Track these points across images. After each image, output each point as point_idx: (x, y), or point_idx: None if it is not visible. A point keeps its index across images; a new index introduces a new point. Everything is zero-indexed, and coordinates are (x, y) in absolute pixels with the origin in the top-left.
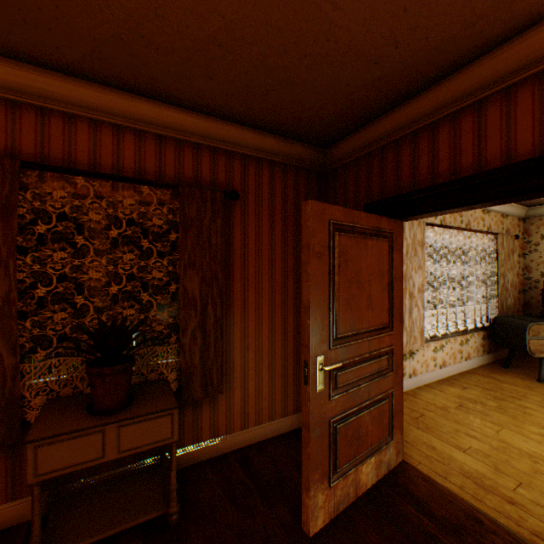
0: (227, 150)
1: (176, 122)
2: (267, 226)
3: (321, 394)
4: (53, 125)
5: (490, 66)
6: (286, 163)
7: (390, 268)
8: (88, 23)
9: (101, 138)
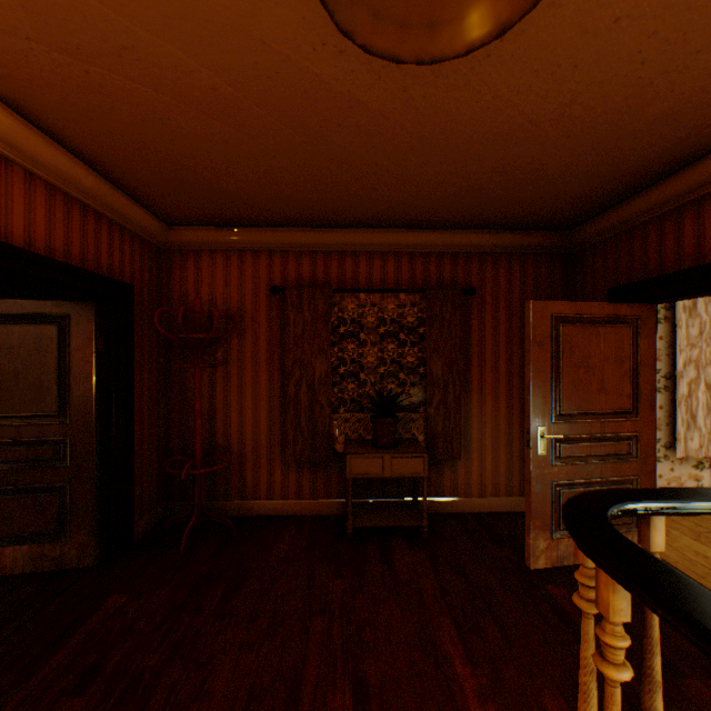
0: (465, 253)
1: (423, 240)
2: (503, 315)
3: (542, 458)
4: (346, 261)
5: None
6: (523, 253)
7: (634, 353)
8: (375, 206)
9: (373, 263)
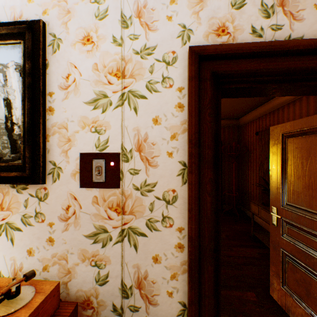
0: None
1: None
2: None
3: (276, 229)
4: (279, 112)
5: None
6: None
7: None
8: None
9: (289, 109)
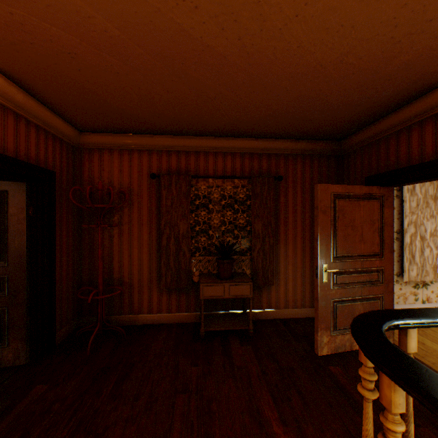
0: (275, 153)
1: (249, 145)
2: (299, 193)
3: (325, 285)
4: (200, 158)
5: (437, 96)
6: (312, 154)
7: (381, 218)
8: (219, 122)
9: (217, 159)
